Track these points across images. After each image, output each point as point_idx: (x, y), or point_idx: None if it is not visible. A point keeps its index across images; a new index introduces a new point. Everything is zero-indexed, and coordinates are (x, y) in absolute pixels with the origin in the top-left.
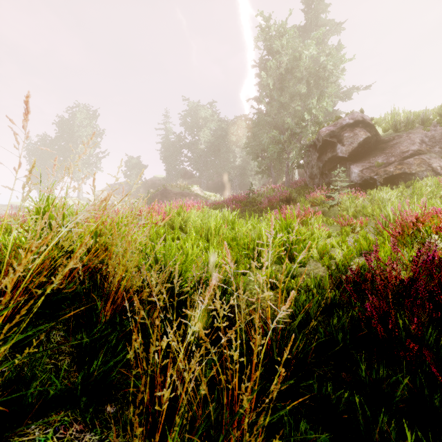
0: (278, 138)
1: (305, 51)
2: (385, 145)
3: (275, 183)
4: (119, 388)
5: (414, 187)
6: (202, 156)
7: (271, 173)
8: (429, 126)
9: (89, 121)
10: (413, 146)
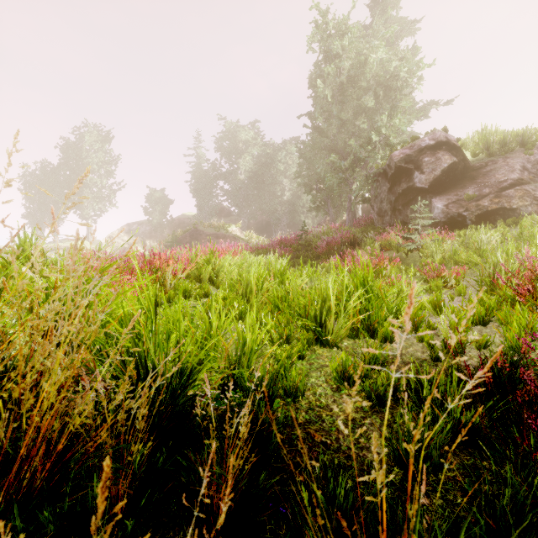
0: (338, 165)
1: (372, 54)
2: (476, 173)
3: (334, 222)
4: None
5: (521, 226)
6: (241, 189)
7: (328, 209)
8: (531, 148)
9: (101, 145)
10: (512, 174)
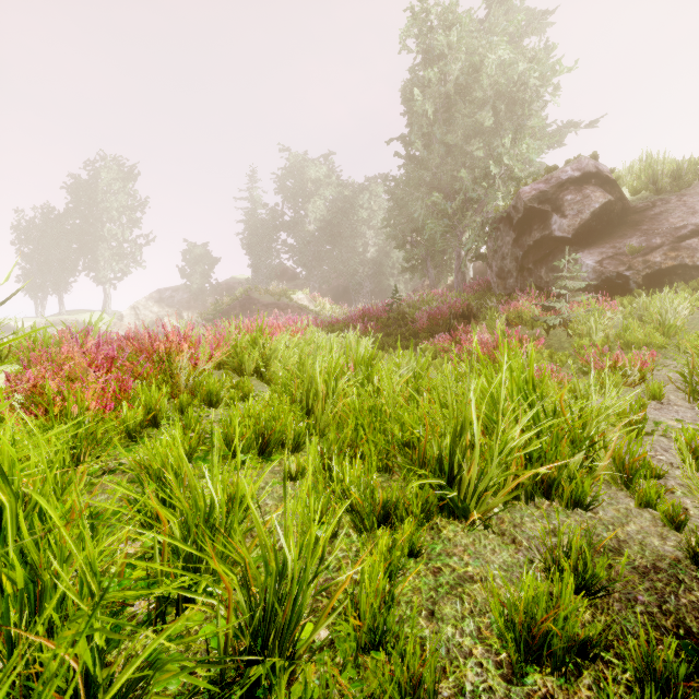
0: (443, 207)
1: (490, 54)
2: (640, 216)
3: (435, 287)
4: None
5: None
6: (311, 243)
7: (427, 269)
8: None
9: (122, 185)
10: (693, 218)
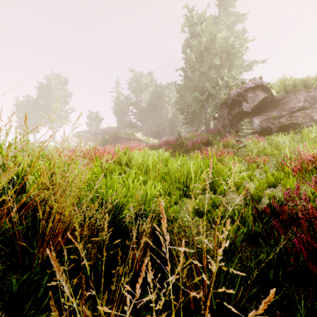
0: (199, 98)
1: (219, 34)
2: (278, 103)
3: (197, 131)
4: None
5: (302, 133)
6: (143, 111)
7: (193, 123)
8: (310, 88)
9: (61, 86)
10: (299, 104)
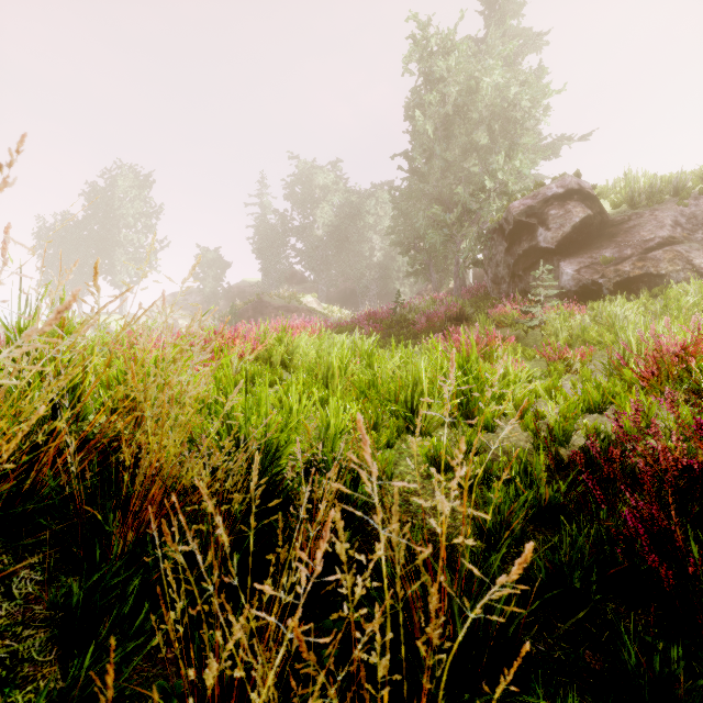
0: (442, 218)
1: (486, 78)
2: (616, 229)
3: (437, 291)
4: (143, 694)
5: (666, 297)
6: (319, 248)
7: (430, 274)
8: (686, 198)
9: (138, 192)
10: (661, 231)
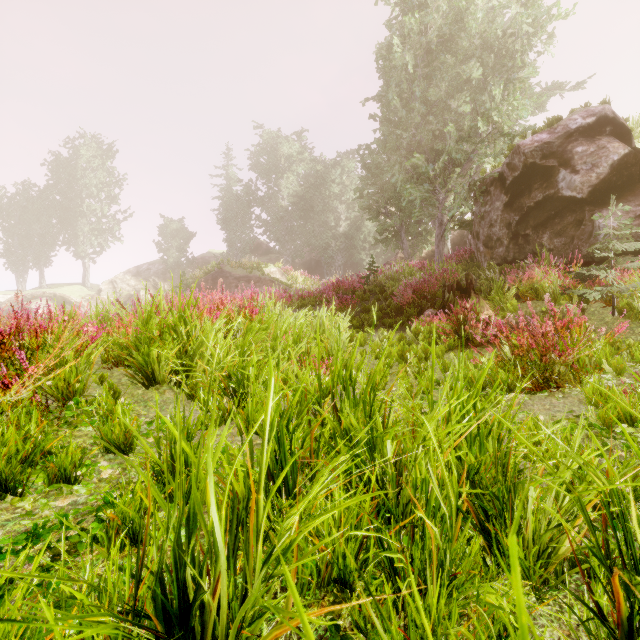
0: (424, 170)
1: (477, 0)
2: None
3: (410, 259)
4: None
5: None
6: (284, 218)
7: (401, 241)
8: None
9: (101, 162)
10: None
